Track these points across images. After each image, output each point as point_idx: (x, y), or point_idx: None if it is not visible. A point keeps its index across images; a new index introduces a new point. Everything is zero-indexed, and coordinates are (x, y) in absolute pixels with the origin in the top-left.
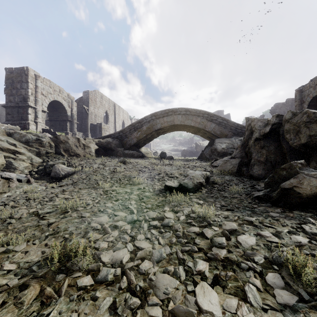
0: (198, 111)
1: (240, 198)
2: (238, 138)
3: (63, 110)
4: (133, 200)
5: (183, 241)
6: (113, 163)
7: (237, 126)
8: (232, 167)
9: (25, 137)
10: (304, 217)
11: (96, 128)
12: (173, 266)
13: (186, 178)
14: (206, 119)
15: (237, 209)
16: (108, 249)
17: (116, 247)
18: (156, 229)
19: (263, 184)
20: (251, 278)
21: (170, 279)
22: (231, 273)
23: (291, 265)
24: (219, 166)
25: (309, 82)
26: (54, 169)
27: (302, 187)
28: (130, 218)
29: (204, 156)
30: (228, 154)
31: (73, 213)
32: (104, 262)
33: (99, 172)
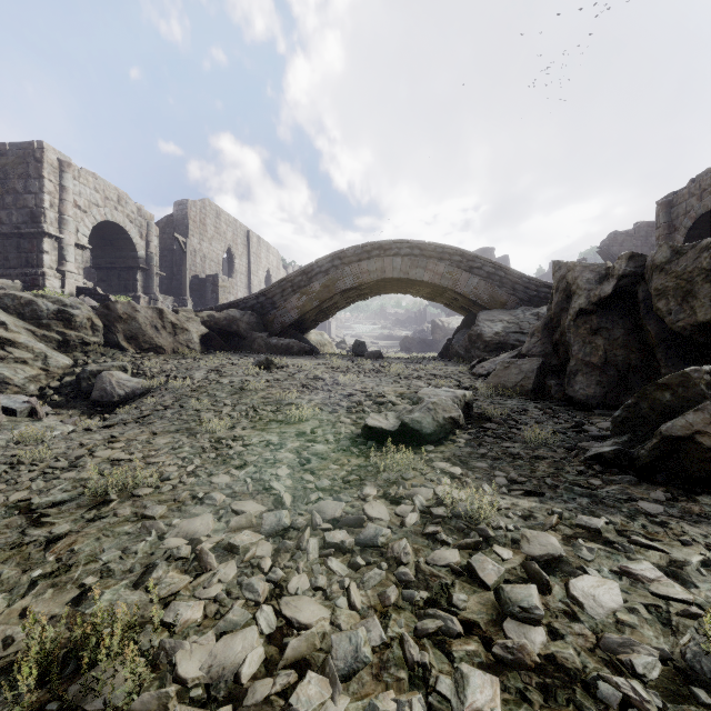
0: (439, 247)
1: (555, 459)
2: (532, 310)
3: (128, 245)
4: (285, 465)
5: (419, 597)
6: (241, 369)
7: (528, 282)
8: (522, 378)
9: (30, 306)
10: None
11: (206, 287)
12: (392, 692)
13: (418, 407)
14: (457, 267)
15: (552, 491)
16: (202, 627)
17: (227, 620)
18: (342, 554)
19: (602, 419)
20: None
21: None
22: None
23: None
24: (492, 376)
25: (688, 184)
26: (99, 382)
27: None
28: (271, 521)
29: (454, 352)
30: (509, 347)
31: (123, 506)
32: (185, 680)
33: (206, 391)
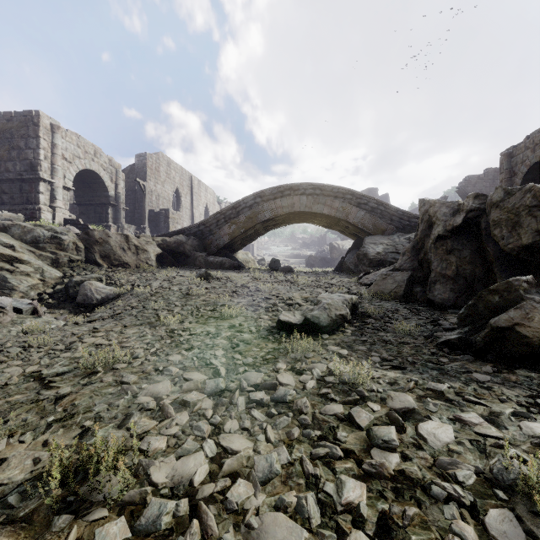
0: (335, 188)
1: (416, 344)
2: (405, 235)
3: (101, 187)
4: (221, 348)
5: (314, 434)
6: (187, 279)
7: (402, 214)
8: (395, 287)
9: (31, 233)
10: (538, 383)
11: (160, 218)
12: (294, 492)
13: (317, 306)
14: (349, 203)
15: (412, 366)
16: (166, 452)
17: (183, 448)
18: (261, 407)
19: (453, 316)
20: (455, 520)
21: (289, 526)
22: (413, 510)
23: (536, 492)
24: (373, 285)
25: (524, 140)
26: (82, 289)
27: (532, 326)
28: (212, 385)
29: (346, 267)
30: (387, 264)
31: (107, 375)
32: (157, 484)
33: (161, 295)
